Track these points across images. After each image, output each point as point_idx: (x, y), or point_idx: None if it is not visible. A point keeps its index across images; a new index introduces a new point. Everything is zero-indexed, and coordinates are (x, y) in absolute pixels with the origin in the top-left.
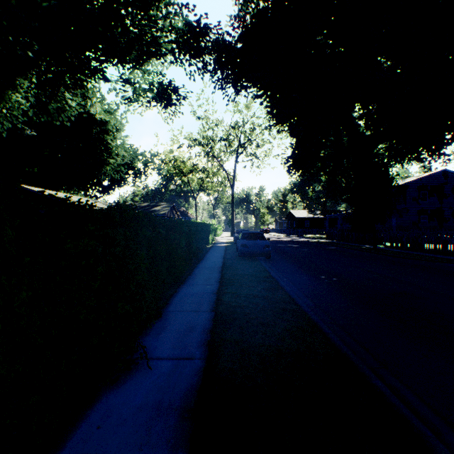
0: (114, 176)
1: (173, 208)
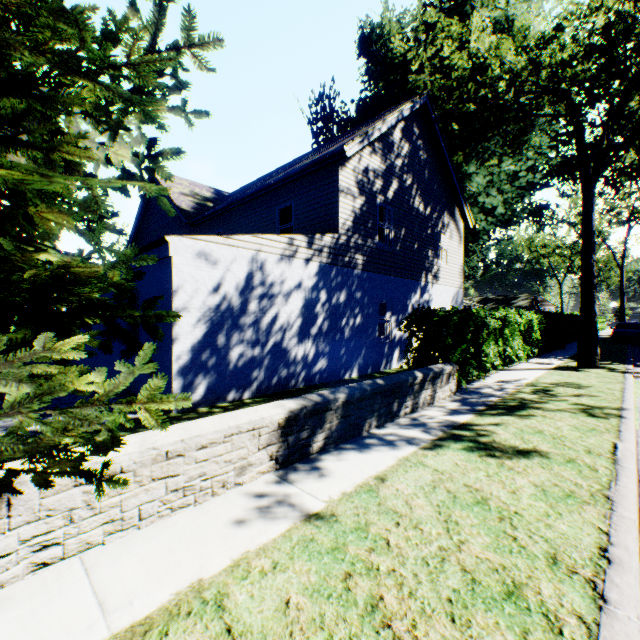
0: (469, 273)
1: (532, 300)
